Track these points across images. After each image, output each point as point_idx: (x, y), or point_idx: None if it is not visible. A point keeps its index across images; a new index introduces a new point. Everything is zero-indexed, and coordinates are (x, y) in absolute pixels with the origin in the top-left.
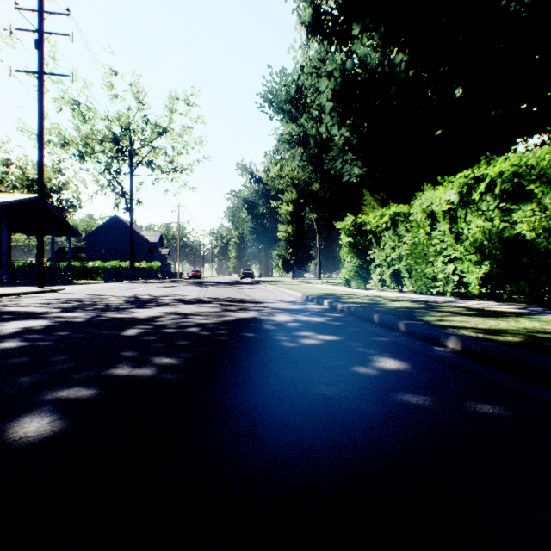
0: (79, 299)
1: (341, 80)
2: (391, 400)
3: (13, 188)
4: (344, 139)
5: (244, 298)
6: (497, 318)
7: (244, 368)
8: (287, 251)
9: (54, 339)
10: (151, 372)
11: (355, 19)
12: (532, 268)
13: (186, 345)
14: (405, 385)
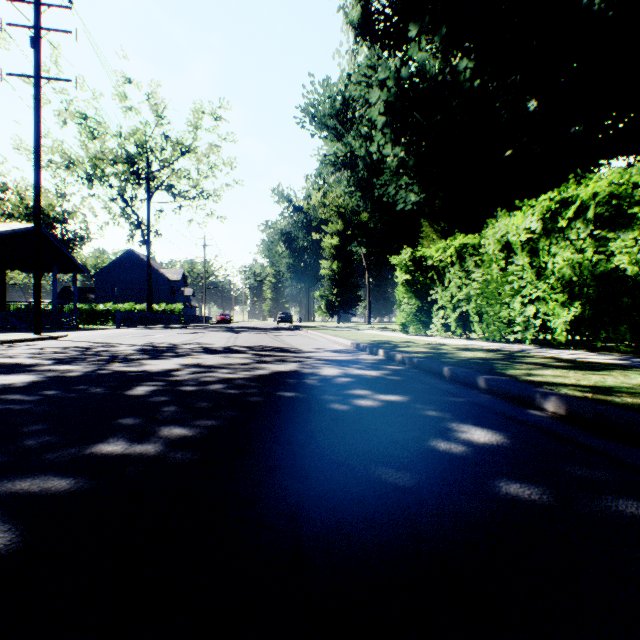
0: (81, 347)
1: (395, 90)
2: (493, 494)
3: (9, 218)
4: (399, 160)
5: (281, 346)
6: (598, 371)
7: (282, 442)
8: (332, 292)
9: (35, 401)
10: (154, 449)
11: (412, 19)
12: (635, 309)
13: (206, 409)
14: (506, 468)
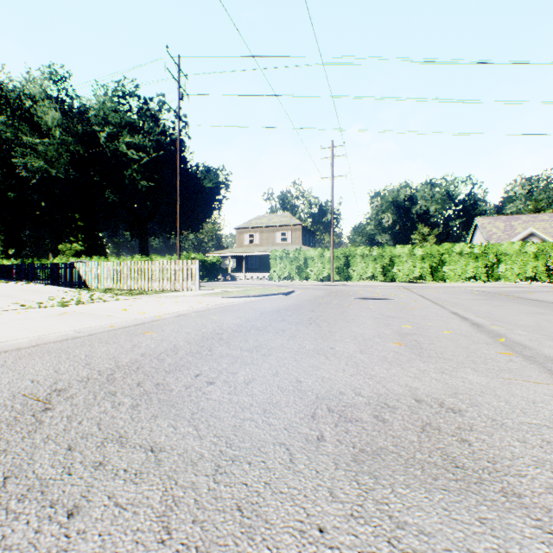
0: None
1: None
2: None
3: None
4: None
5: None
6: None
7: None
8: None
9: None
10: None
11: None
12: None
13: None
14: None
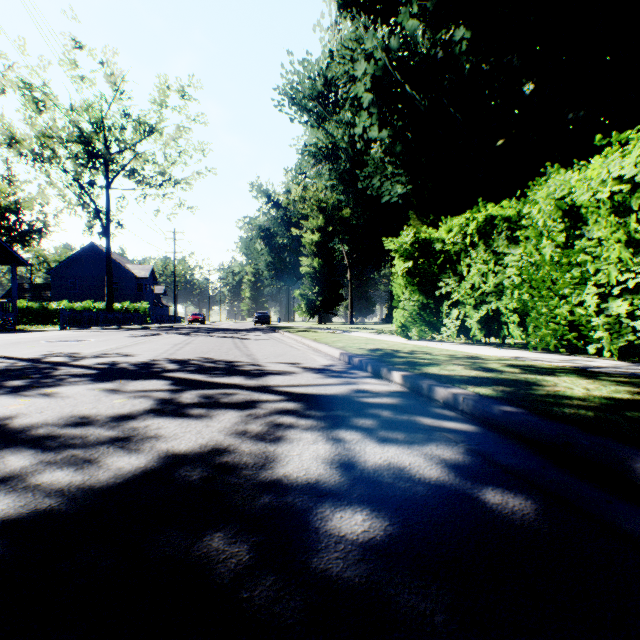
0: None
1: (383, 63)
2: None
3: None
4: (386, 145)
5: (236, 360)
6: None
7: None
8: (313, 290)
9: None
10: None
11: None
12: None
13: None
14: None
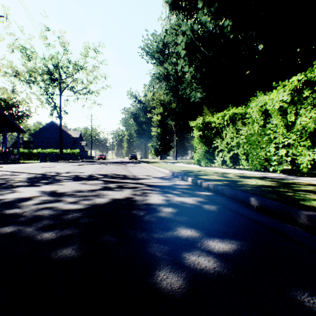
0: None
1: (190, 37)
2: None
3: None
4: (192, 75)
5: (125, 174)
6: None
7: None
8: (157, 143)
9: None
10: None
11: None
12: None
13: None
14: None
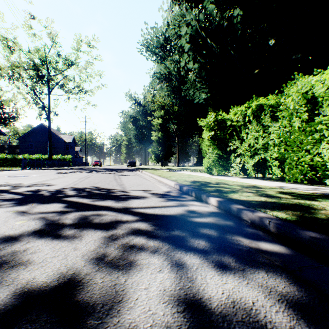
0: None
1: (195, 28)
2: None
3: None
4: (197, 72)
5: (112, 188)
6: None
7: None
8: (158, 149)
9: None
10: None
11: None
12: None
13: None
14: None
